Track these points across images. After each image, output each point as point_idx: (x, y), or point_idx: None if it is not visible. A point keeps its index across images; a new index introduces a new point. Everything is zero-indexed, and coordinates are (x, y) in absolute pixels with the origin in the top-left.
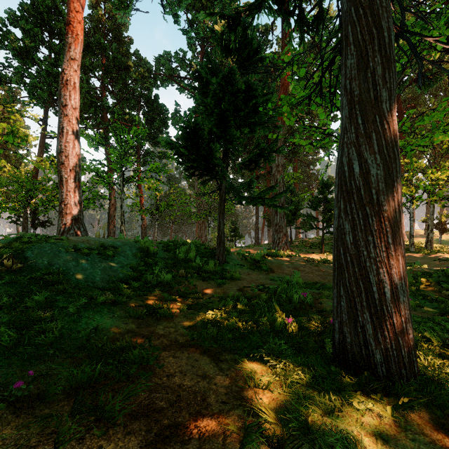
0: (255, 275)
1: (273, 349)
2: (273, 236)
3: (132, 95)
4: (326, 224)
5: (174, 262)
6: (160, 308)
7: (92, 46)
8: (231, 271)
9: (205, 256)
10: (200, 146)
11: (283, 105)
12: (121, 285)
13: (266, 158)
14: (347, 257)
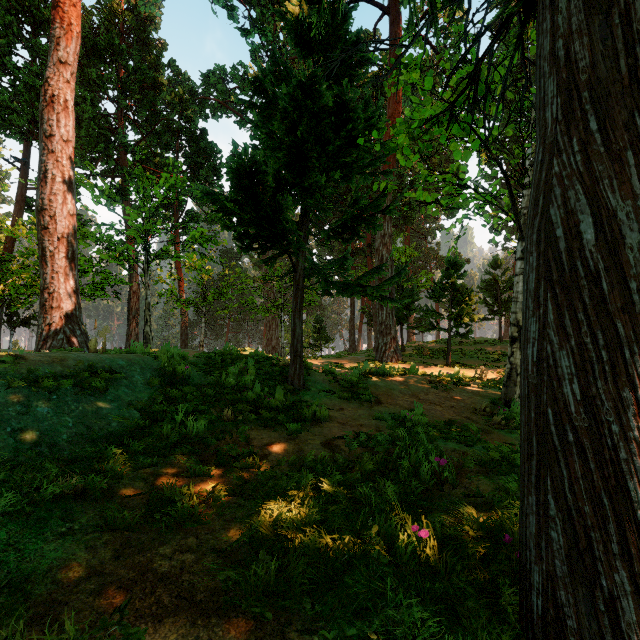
0: (352, 410)
1: (397, 617)
2: (377, 340)
3: (167, 129)
4: (454, 323)
5: (218, 391)
6: (173, 500)
7: (100, 49)
8: (312, 406)
9: (272, 378)
10: (262, 200)
11: (398, 134)
12: (107, 447)
13: (369, 222)
14: (567, 433)
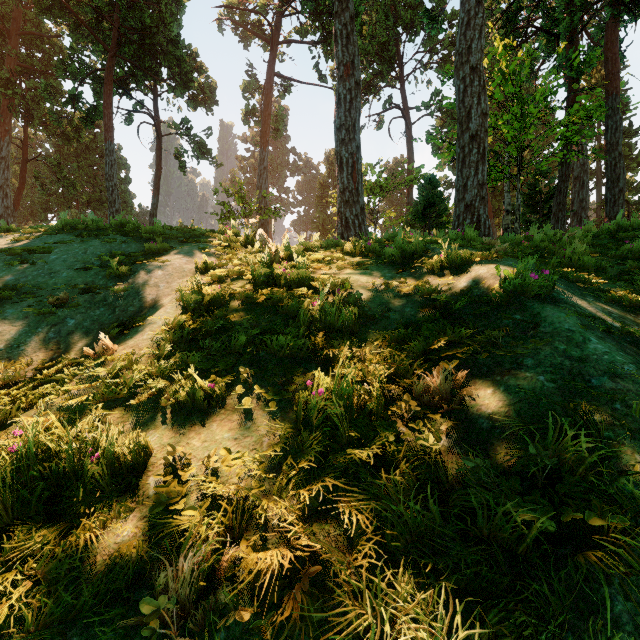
0: None
1: None
2: None
3: None
4: None
5: None
6: None
7: None
8: None
9: None
10: None
11: None
12: None
13: None
14: None
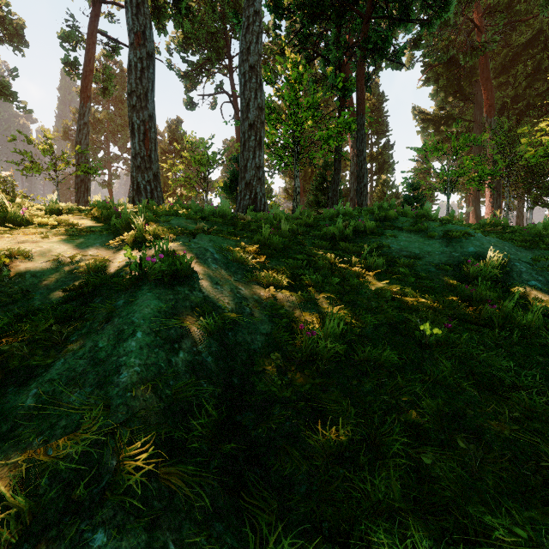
0: None
1: None
2: None
3: None
4: None
5: None
6: None
7: None
8: None
9: None
10: None
11: None
12: None
13: None
14: None
